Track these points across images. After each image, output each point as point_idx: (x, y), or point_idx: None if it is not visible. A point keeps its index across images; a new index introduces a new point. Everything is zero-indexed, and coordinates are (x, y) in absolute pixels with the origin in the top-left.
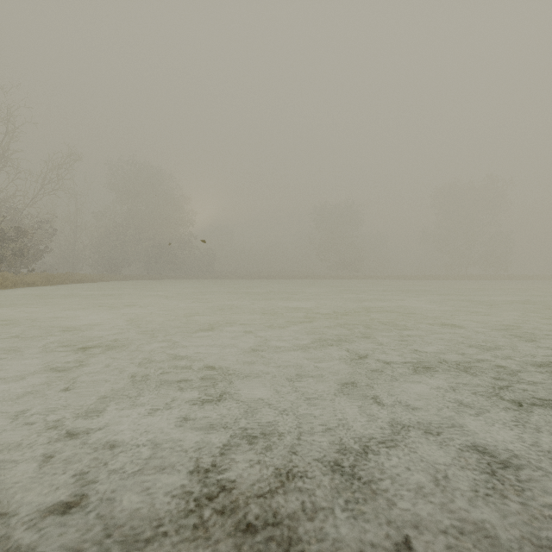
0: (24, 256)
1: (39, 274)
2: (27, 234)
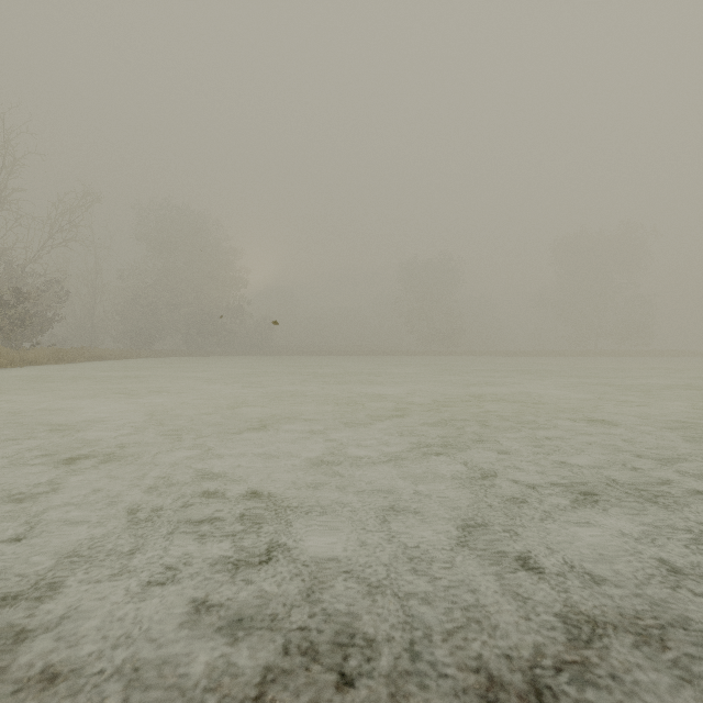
0: (26, 326)
1: (45, 349)
2: (29, 297)
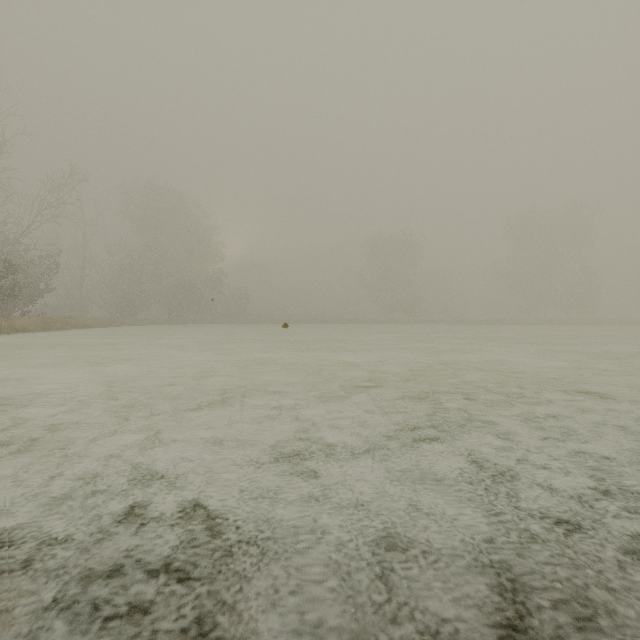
0: (15, 296)
1: (34, 318)
2: (19, 269)
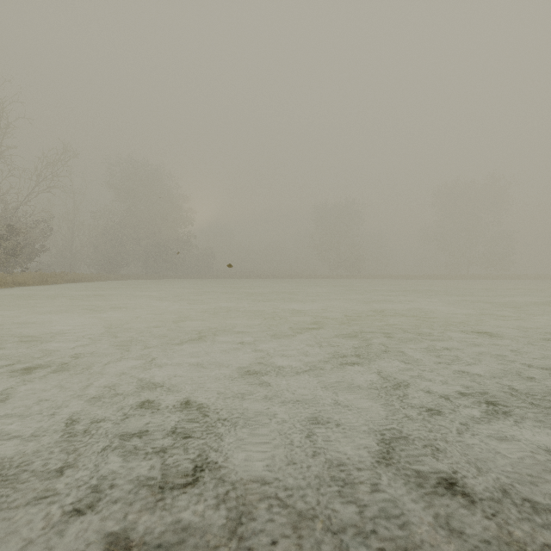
0: (17, 255)
1: (32, 274)
2: (20, 232)
